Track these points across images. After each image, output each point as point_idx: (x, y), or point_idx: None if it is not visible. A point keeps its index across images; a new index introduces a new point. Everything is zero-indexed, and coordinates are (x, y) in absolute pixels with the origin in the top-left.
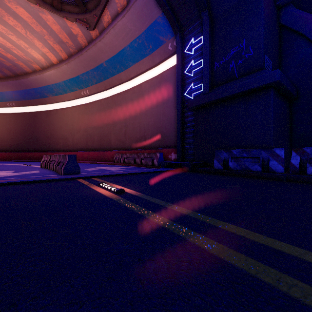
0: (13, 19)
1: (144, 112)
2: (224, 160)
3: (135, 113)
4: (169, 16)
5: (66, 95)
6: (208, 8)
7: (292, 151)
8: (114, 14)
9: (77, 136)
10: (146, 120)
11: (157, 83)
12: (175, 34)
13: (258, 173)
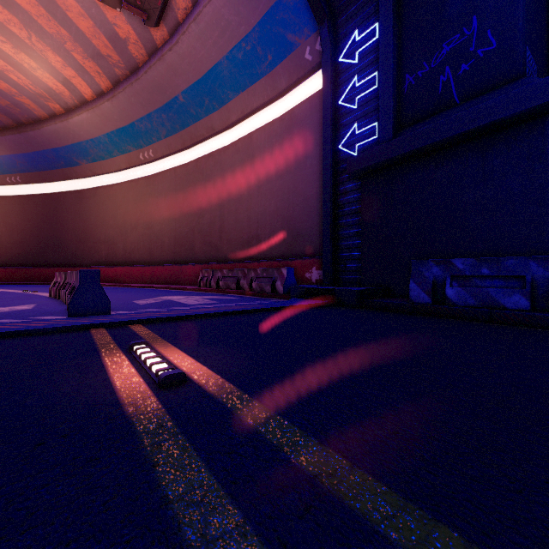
0: (3, 7)
1: (257, 189)
2: (435, 282)
3: (239, 191)
4: None
5: (112, 160)
6: None
7: None
8: None
9: (133, 237)
10: (261, 204)
11: (282, 130)
12: (320, 25)
13: (526, 314)
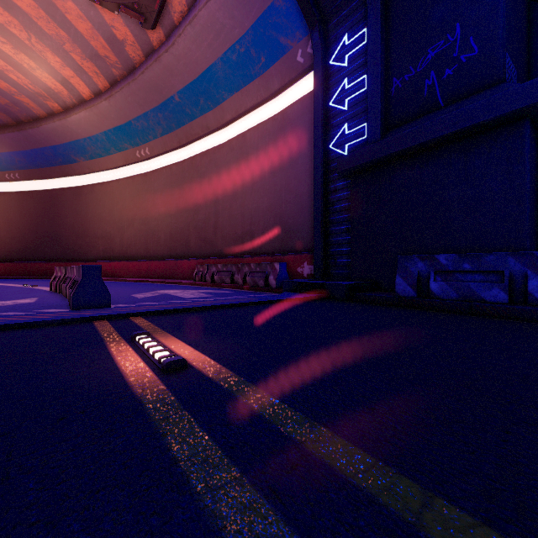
0: (3, 9)
1: (250, 187)
2: (420, 277)
3: (233, 188)
4: None
5: (109, 158)
6: None
7: None
8: None
9: (129, 232)
10: (254, 201)
11: (274, 129)
12: (311, 29)
13: (503, 307)
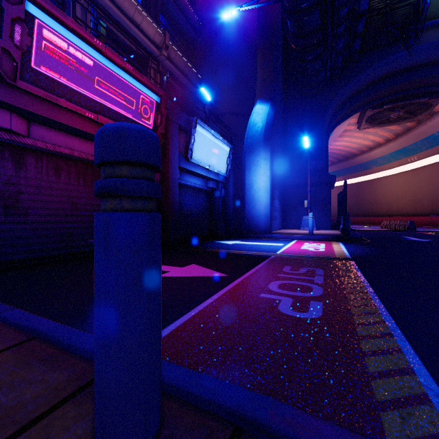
0: (358, 133)
1: None
2: None
3: None
4: None
5: (390, 164)
6: None
7: None
8: None
9: (403, 201)
10: None
11: None
12: None
13: None
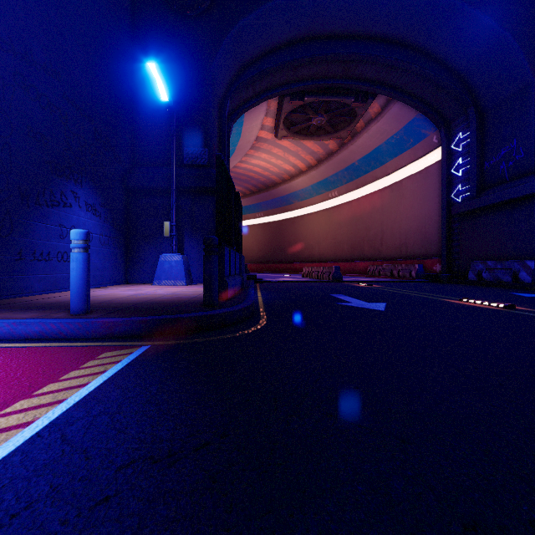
0: (278, 149)
1: (405, 215)
2: (480, 271)
3: (393, 215)
4: (429, 116)
5: (312, 199)
6: (474, 104)
7: None
8: (367, 120)
9: (324, 244)
10: (407, 224)
11: (421, 179)
12: (439, 129)
13: (502, 283)
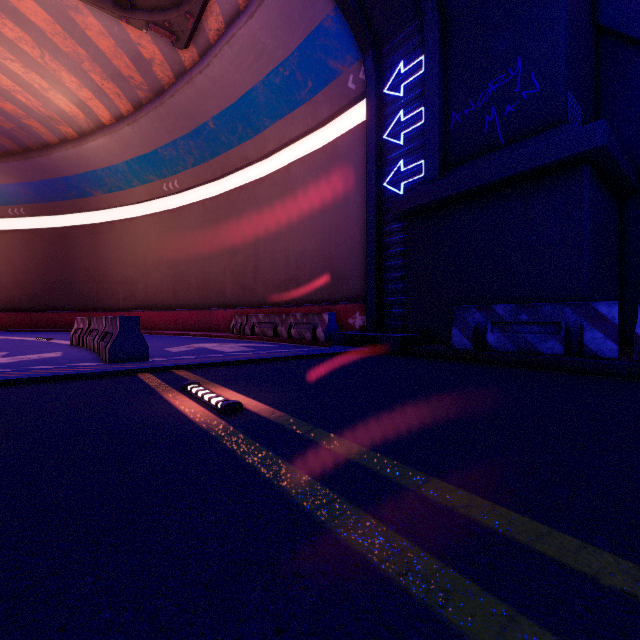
0: (14, 25)
1: (296, 227)
2: (477, 328)
3: (276, 228)
4: (350, 14)
5: (131, 191)
6: None
7: (639, 309)
8: (230, 13)
9: (155, 278)
10: (300, 243)
11: (323, 162)
12: (364, 53)
13: (557, 359)
